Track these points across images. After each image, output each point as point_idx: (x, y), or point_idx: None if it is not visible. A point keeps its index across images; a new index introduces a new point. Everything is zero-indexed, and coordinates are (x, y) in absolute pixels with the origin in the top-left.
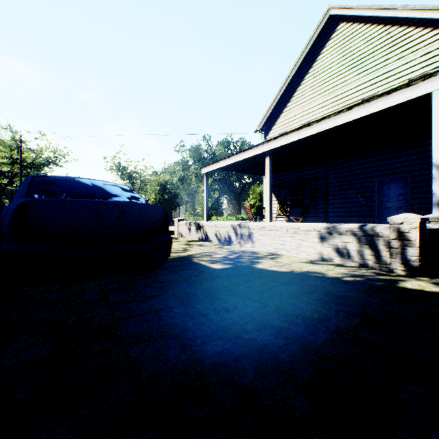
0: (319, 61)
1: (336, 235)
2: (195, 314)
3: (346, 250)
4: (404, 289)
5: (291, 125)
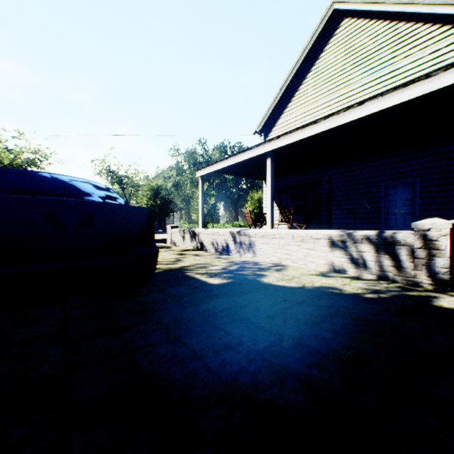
0: (322, 58)
1: (350, 244)
2: (185, 356)
3: (362, 260)
4: (442, 310)
5: (292, 127)
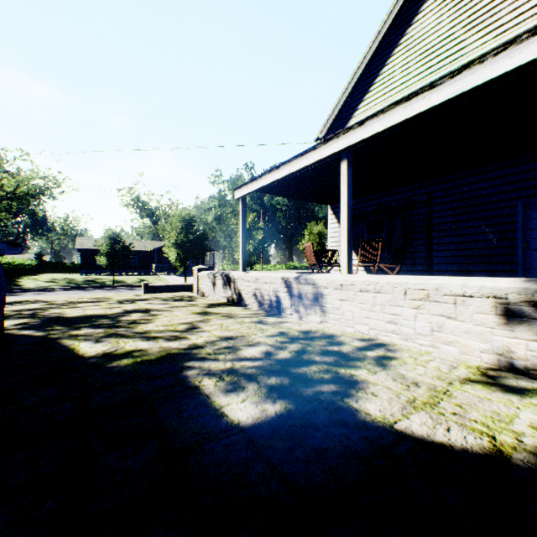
0: (418, 23)
1: None
2: None
3: None
4: None
5: None
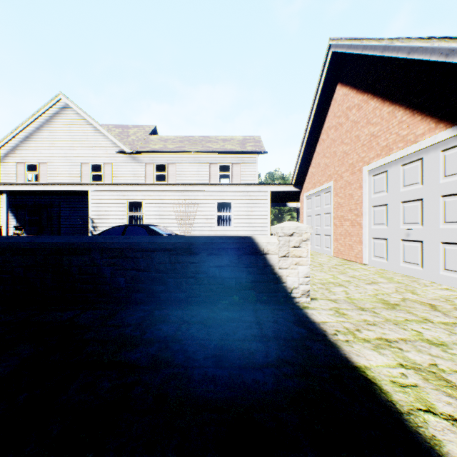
0: (55, 123)
1: None
2: None
3: None
4: None
5: (30, 160)
